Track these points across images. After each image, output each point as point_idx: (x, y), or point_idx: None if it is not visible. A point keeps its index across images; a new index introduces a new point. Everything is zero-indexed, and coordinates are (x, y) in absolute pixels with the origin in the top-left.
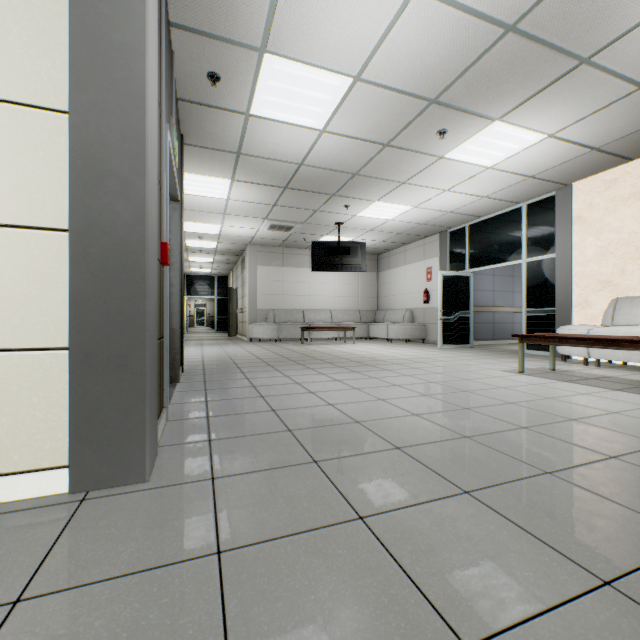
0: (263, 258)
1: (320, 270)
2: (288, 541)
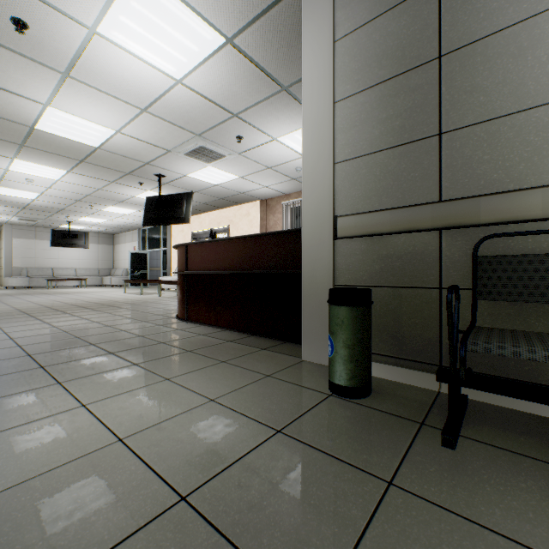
0: (18, 233)
1: (57, 246)
2: None
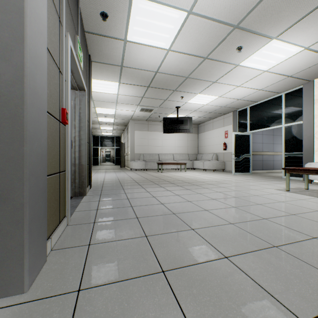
0: (137, 127)
1: (167, 132)
2: None
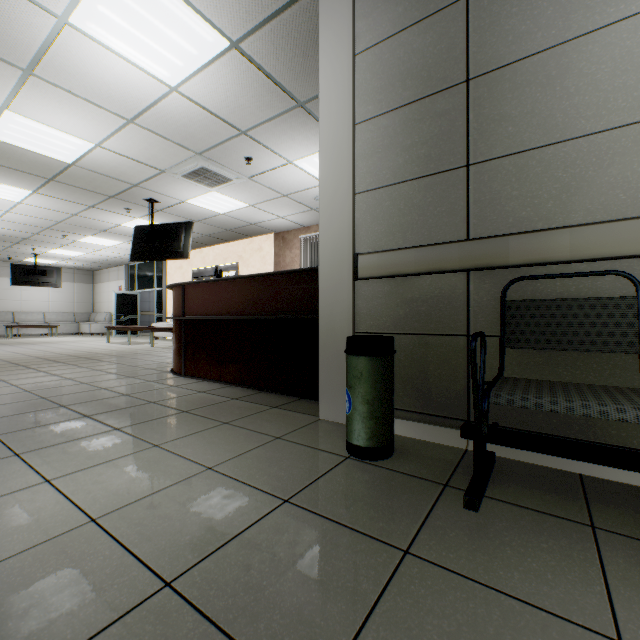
0: None
1: (20, 285)
2: None
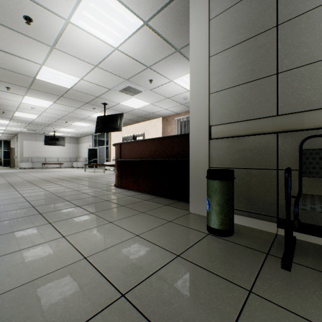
0: (27, 138)
1: (48, 145)
2: (12, 178)
